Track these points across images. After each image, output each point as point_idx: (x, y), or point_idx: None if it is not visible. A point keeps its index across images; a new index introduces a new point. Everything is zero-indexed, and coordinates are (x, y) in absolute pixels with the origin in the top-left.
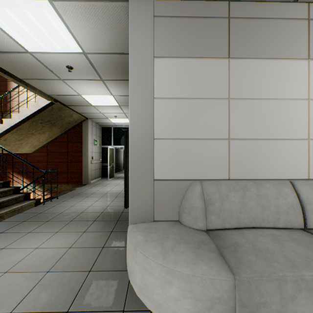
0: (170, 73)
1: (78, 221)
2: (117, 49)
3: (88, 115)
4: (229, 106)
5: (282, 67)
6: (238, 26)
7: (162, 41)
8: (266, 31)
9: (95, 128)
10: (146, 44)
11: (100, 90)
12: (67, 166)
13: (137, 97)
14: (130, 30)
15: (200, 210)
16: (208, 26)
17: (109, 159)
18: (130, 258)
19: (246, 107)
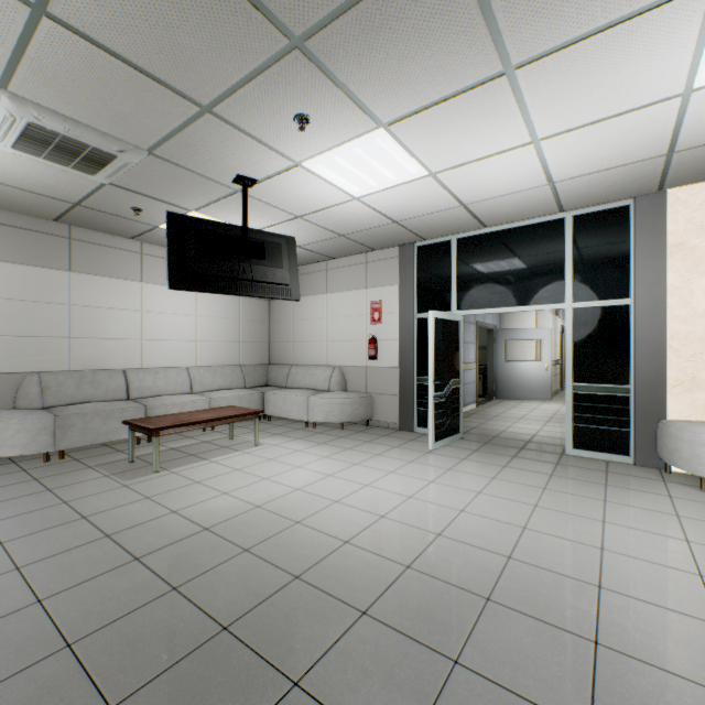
0: (5, 276)
1: None
2: None
3: None
4: (72, 311)
5: (121, 285)
6: (81, 247)
7: None
8: (107, 256)
9: None
10: None
11: None
12: None
13: None
14: None
15: (38, 394)
16: (49, 241)
17: None
18: None
19: (88, 313)
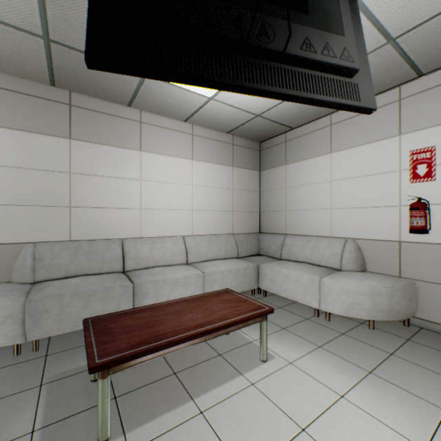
0: (3, 142)
1: None
2: None
3: None
4: (71, 179)
5: (120, 153)
6: (80, 114)
7: None
8: (106, 123)
9: None
10: None
11: None
12: None
13: None
14: None
15: (29, 266)
16: (48, 107)
17: None
18: None
19: (87, 182)
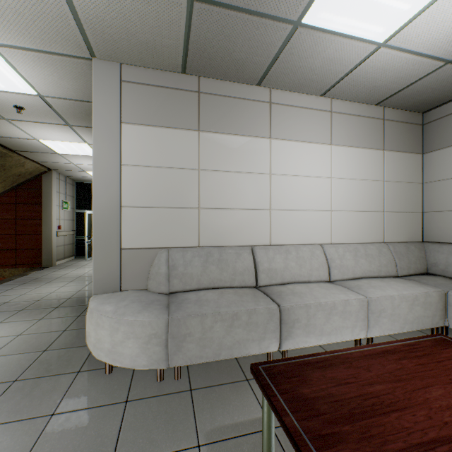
0: (140, 140)
1: (33, 310)
2: (85, 97)
3: (52, 165)
4: (199, 177)
5: (248, 143)
6: (208, 101)
7: (130, 107)
8: (234, 109)
9: (64, 184)
10: (113, 108)
11: (67, 136)
12: (15, 240)
13: (102, 162)
14: (94, 92)
15: (164, 275)
16: (179, 97)
17: (88, 229)
18: (88, 323)
19: (215, 179)
